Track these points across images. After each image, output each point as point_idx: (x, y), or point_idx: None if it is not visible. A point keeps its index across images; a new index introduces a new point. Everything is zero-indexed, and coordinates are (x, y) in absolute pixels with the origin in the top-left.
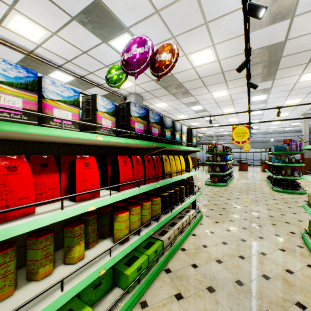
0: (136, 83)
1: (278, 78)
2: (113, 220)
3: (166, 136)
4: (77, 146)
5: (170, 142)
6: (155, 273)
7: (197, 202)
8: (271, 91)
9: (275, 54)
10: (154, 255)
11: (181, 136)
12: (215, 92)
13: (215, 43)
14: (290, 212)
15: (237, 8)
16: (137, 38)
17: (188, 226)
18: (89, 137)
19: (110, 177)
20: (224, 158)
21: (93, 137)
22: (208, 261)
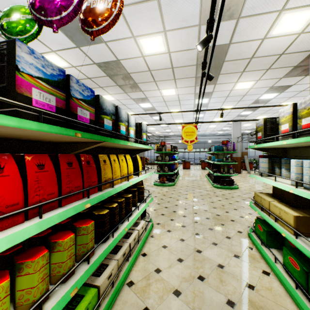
0: (72, 64)
1: (219, 84)
2: None
3: (106, 126)
4: None
5: (111, 135)
6: None
7: (147, 207)
8: (212, 96)
9: (220, 57)
10: None
11: (128, 129)
12: (164, 89)
13: (167, 30)
14: (232, 208)
15: None
16: None
17: (137, 245)
18: None
19: None
20: (172, 158)
21: None
22: (164, 296)
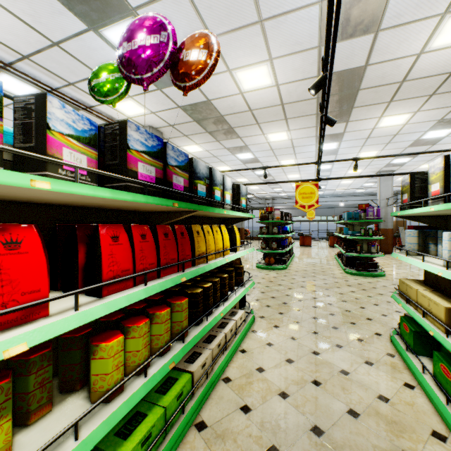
0: (151, 110)
1: (353, 121)
2: (89, 356)
3: (199, 193)
4: (7, 206)
5: (205, 203)
6: (178, 438)
7: (247, 296)
8: (343, 138)
9: (352, 85)
10: (177, 403)
11: (223, 194)
12: (270, 133)
13: (274, 57)
14: (370, 303)
15: (307, 4)
16: (147, 18)
17: (234, 338)
18: (7, 180)
19: (83, 268)
20: (283, 229)
21: (22, 181)
22: (267, 396)
